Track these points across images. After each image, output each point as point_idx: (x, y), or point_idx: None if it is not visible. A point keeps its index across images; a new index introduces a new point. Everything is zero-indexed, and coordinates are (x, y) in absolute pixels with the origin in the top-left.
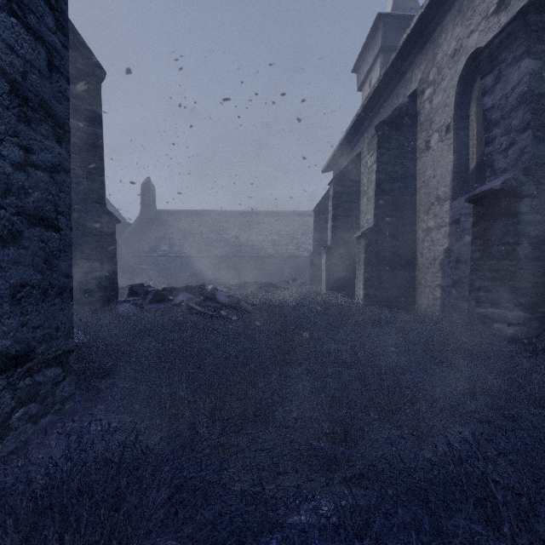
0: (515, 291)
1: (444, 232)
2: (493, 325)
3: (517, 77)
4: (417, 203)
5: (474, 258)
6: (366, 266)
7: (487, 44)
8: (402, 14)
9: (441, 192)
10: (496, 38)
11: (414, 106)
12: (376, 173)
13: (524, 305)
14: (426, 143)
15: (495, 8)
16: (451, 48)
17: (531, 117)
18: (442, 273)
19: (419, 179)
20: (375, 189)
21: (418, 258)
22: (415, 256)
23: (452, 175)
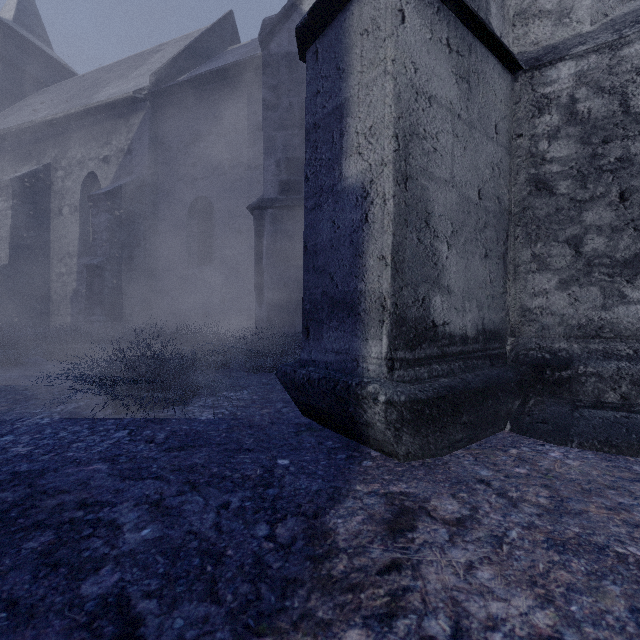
0: (103, 309)
1: (74, 278)
2: (95, 324)
3: (105, 218)
4: (52, 252)
5: (87, 294)
6: (1, 298)
7: (93, 195)
8: (29, 40)
9: (71, 250)
10: (97, 196)
11: (49, 176)
12: (12, 219)
13: (107, 314)
14: (59, 210)
15: (103, 158)
16: (79, 157)
17: (110, 238)
18: (72, 306)
19: (53, 234)
20: (10, 233)
21: (53, 294)
22: (50, 293)
23: (79, 241)
